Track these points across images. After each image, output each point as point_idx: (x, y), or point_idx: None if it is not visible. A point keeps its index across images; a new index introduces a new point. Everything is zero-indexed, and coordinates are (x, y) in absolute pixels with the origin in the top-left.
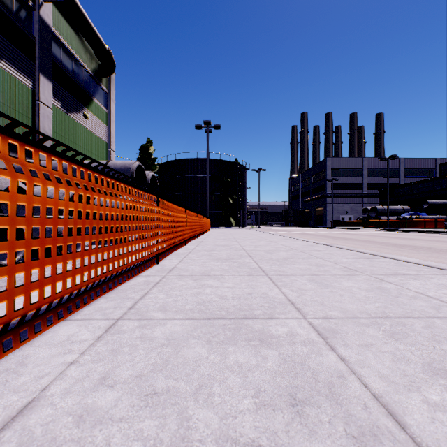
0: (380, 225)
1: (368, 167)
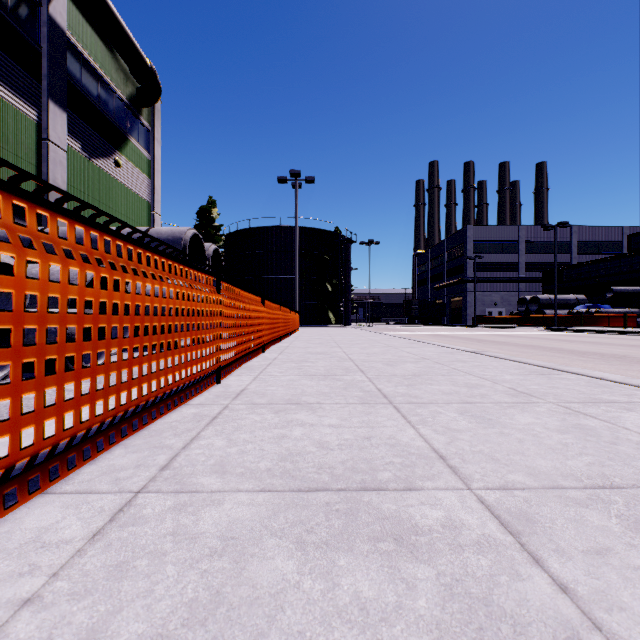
0: (544, 322)
1: (526, 240)
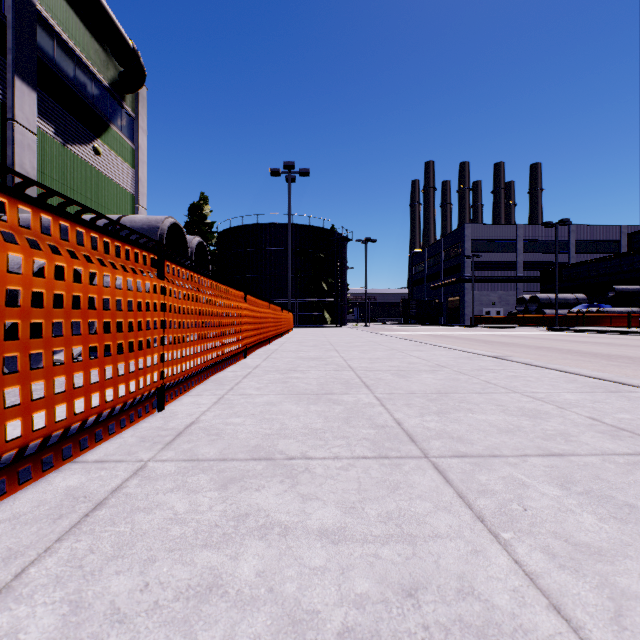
0: (544, 322)
1: (524, 239)
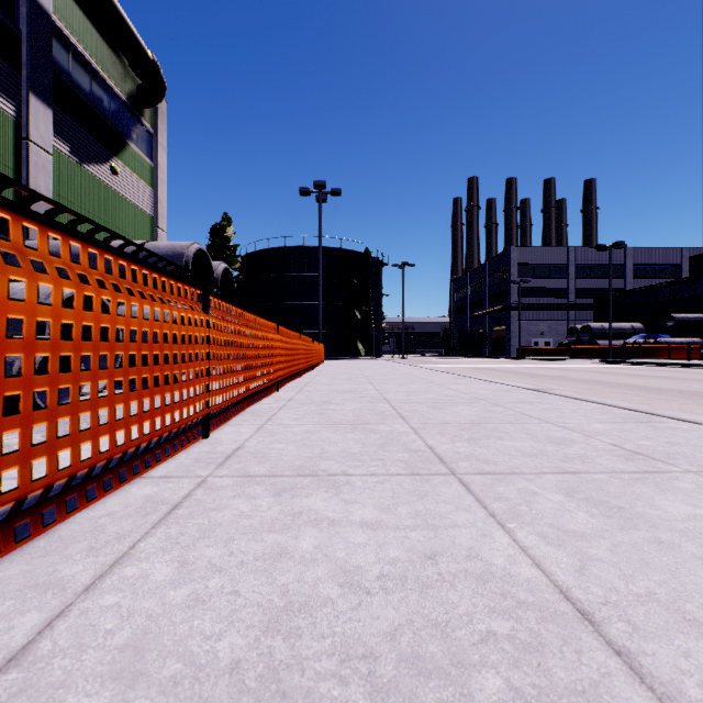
0: (597, 354)
1: (576, 263)
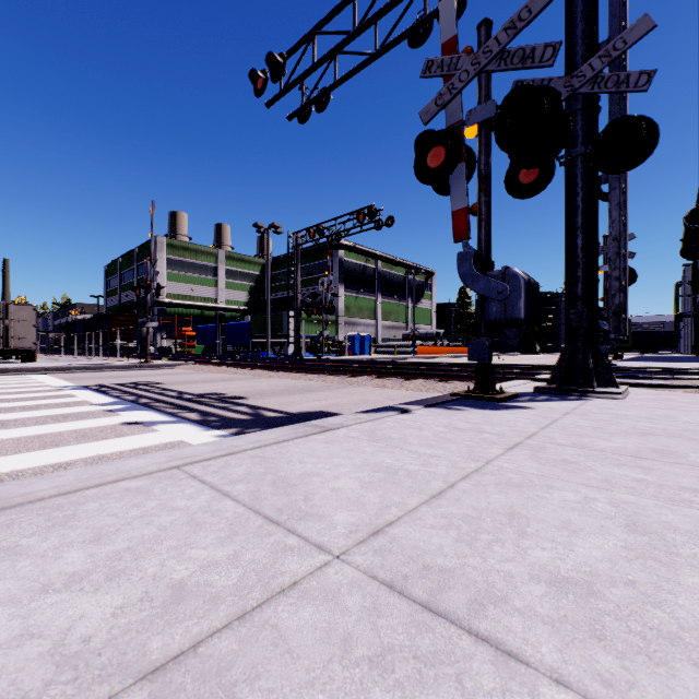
0: None
1: None
